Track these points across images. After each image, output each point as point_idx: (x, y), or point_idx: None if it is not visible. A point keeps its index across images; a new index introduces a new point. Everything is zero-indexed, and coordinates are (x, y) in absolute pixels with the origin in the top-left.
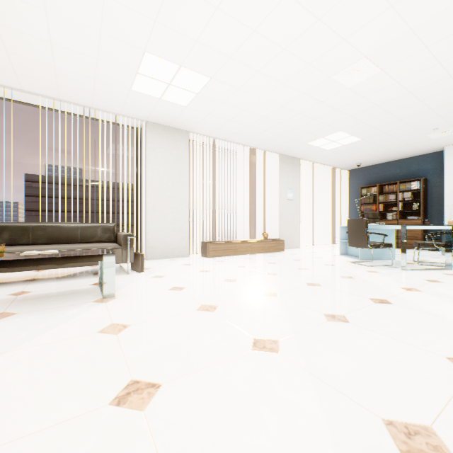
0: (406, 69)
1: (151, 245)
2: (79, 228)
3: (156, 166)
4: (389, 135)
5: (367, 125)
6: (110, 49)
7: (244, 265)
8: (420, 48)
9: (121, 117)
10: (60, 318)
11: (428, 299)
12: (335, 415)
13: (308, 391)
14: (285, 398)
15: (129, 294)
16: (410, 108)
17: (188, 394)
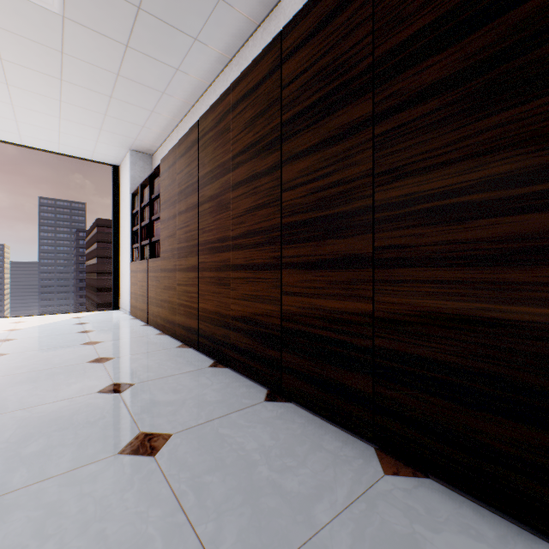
0: None
1: None
2: None
3: None
4: None
5: None
6: None
7: None
8: None
9: None
10: None
11: None
12: None
13: None
14: None
15: None
16: None
17: None
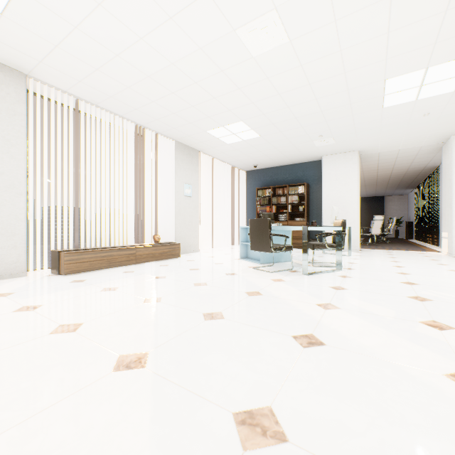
0: (312, 48)
1: None
2: None
3: None
4: (284, 136)
5: (267, 119)
6: None
7: (115, 286)
8: (329, 19)
9: None
10: None
11: (354, 322)
12: None
13: None
14: None
15: None
16: (306, 106)
17: None
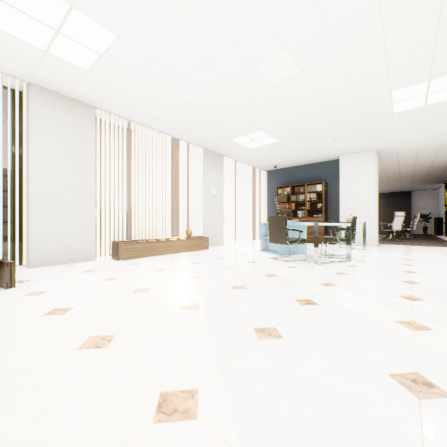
0: (320, 74)
1: (36, 247)
2: None
3: (45, 144)
4: (301, 140)
5: (285, 127)
6: None
7: (163, 268)
8: (333, 54)
9: None
10: None
11: (345, 294)
12: None
13: None
14: None
15: None
16: (320, 116)
17: None
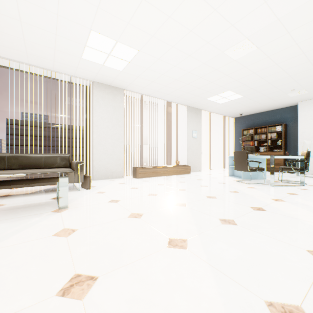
0: (274, 48)
1: (96, 169)
2: (43, 158)
3: (100, 113)
4: (262, 94)
5: (247, 87)
6: (65, 27)
7: (163, 184)
8: (284, 33)
9: (74, 78)
10: (24, 224)
11: (290, 206)
12: (230, 299)
13: (209, 279)
14: (192, 286)
15: (78, 205)
16: (276, 75)
17: (118, 285)
